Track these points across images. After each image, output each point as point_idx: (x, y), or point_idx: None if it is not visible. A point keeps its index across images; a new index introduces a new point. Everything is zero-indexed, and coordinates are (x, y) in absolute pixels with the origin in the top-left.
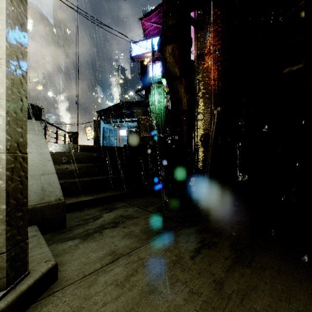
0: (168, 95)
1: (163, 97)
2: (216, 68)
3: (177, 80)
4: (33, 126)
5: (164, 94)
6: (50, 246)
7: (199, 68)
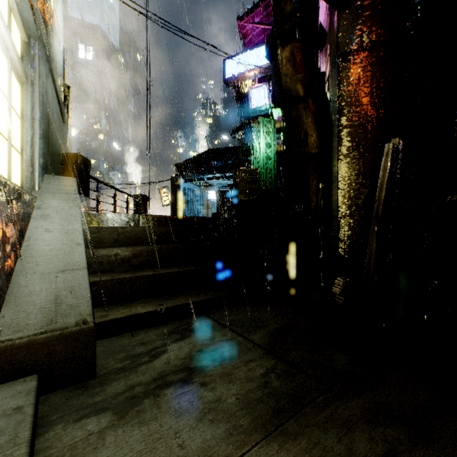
0: (282, 134)
1: (273, 138)
2: (374, 75)
3: (299, 104)
4: (63, 187)
5: (275, 133)
6: (50, 431)
7: (342, 76)
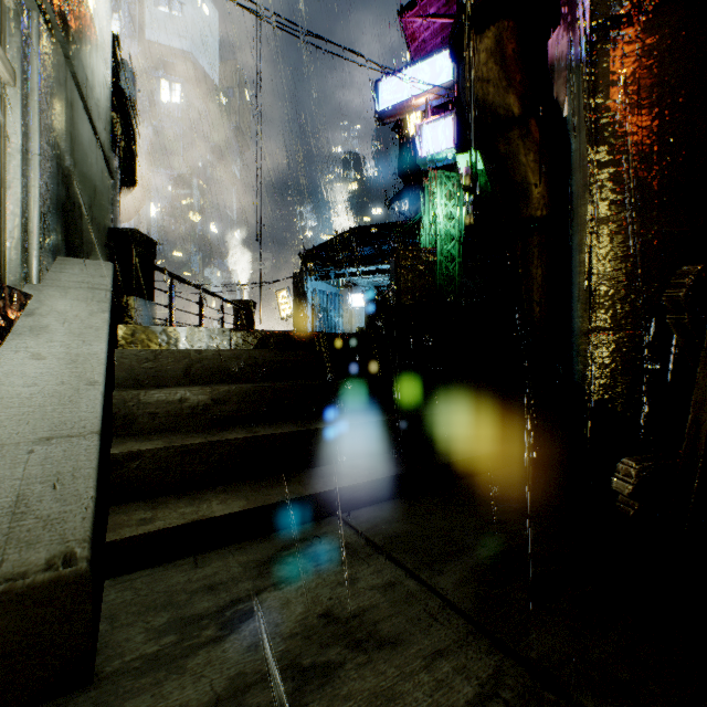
0: (473, 196)
1: (457, 205)
2: (667, 58)
3: (512, 130)
4: (86, 278)
5: (461, 196)
6: None
7: (598, 67)
